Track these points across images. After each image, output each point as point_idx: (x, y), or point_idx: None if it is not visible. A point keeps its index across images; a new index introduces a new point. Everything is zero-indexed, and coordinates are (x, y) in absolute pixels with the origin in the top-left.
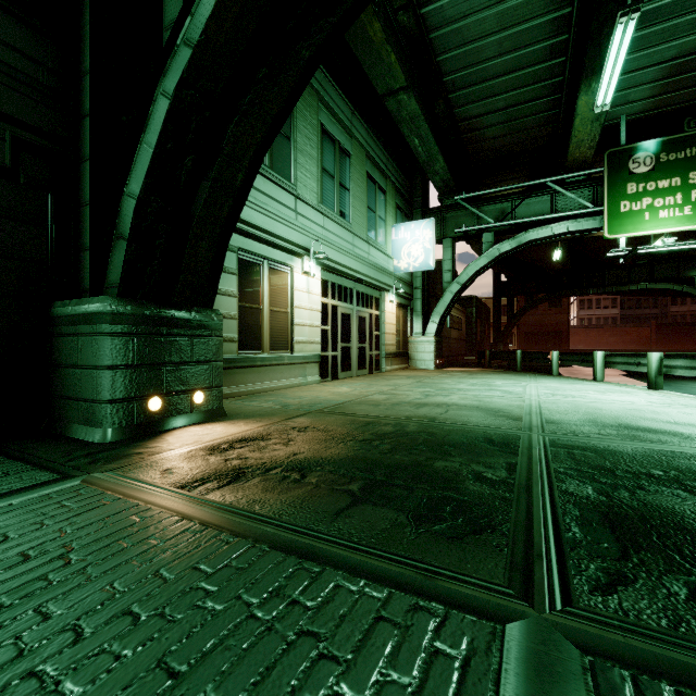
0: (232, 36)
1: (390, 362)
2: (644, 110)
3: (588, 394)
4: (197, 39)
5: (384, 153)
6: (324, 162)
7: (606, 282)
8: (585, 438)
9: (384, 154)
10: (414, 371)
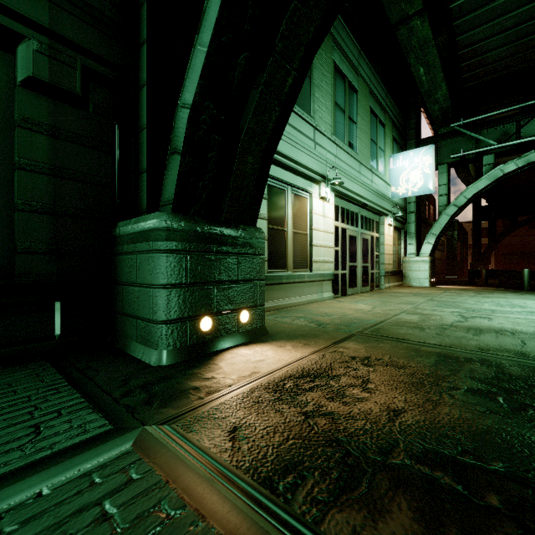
0: None
1: (388, 280)
2: None
3: None
4: None
5: (383, 90)
6: (336, 97)
7: None
8: None
9: (383, 91)
10: (412, 288)
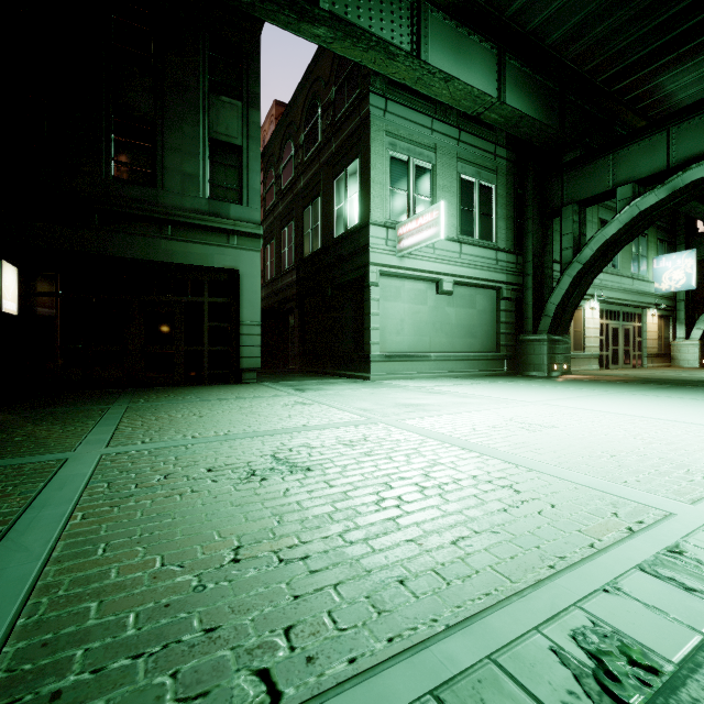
0: (593, 258)
1: (652, 361)
2: None
3: None
4: (584, 263)
5: None
6: None
7: None
8: None
9: None
10: (676, 368)
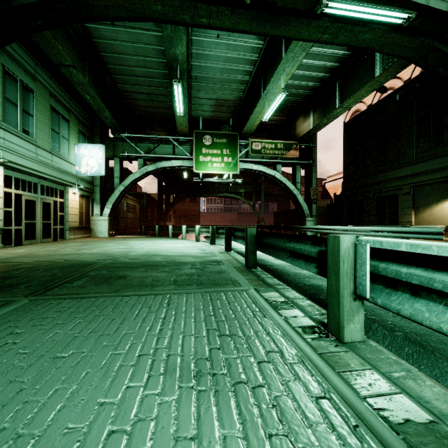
0: None
1: (74, 233)
2: (211, 116)
3: (167, 244)
4: None
5: (67, 95)
6: (7, 93)
7: (211, 191)
8: (129, 260)
9: (67, 96)
10: (92, 238)
